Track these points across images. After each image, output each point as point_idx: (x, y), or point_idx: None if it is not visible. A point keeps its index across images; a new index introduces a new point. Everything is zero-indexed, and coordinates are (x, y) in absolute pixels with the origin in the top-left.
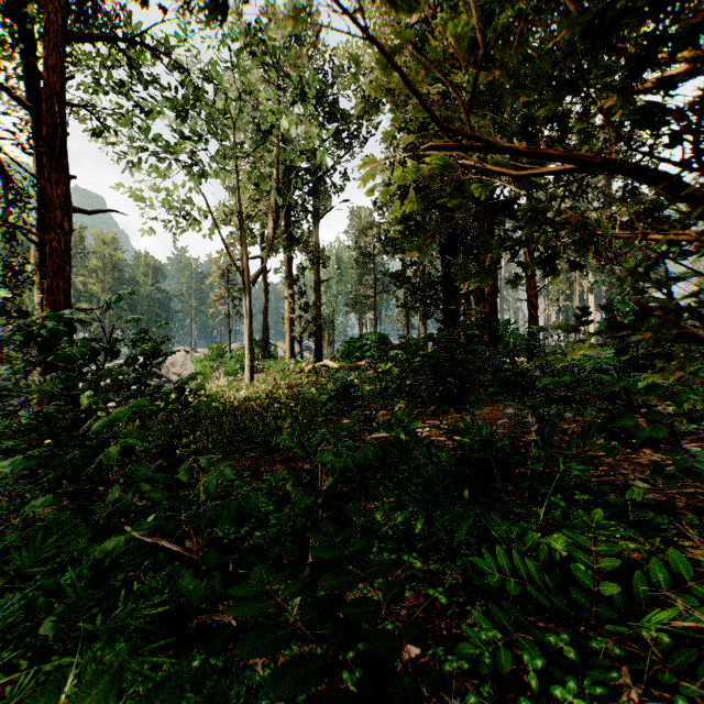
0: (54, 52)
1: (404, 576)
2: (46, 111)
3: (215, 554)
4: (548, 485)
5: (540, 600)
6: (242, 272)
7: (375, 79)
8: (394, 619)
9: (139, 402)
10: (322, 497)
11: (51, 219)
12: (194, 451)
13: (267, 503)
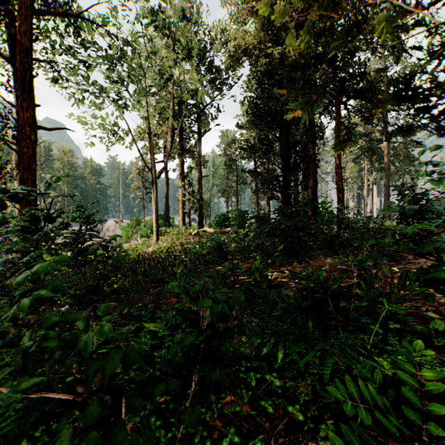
0: (25, 22)
1: (266, 391)
2: (20, 61)
3: (100, 407)
4: (366, 316)
5: (389, 427)
6: (151, 170)
7: (238, 44)
8: (262, 436)
9: (53, 257)
10: (203, 337)
11: (22, 133)
12: (112, 290)
13: (164, 328)
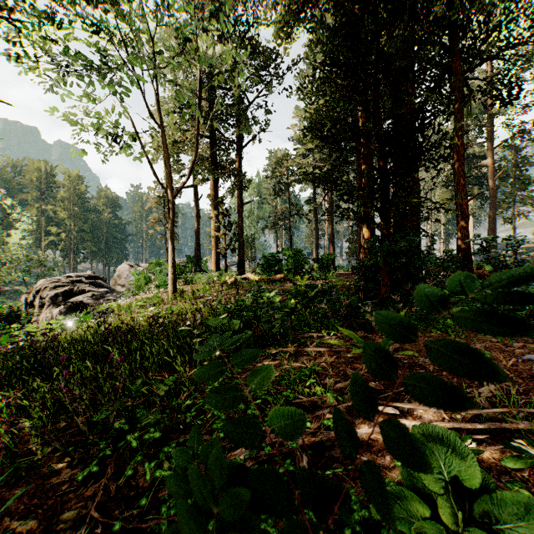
0: None
1: None
2: None
3: None
4: None
5: None
6: (166, 189)
7: None
8: None
9: None
10: None
11: None
12: None
13: None
